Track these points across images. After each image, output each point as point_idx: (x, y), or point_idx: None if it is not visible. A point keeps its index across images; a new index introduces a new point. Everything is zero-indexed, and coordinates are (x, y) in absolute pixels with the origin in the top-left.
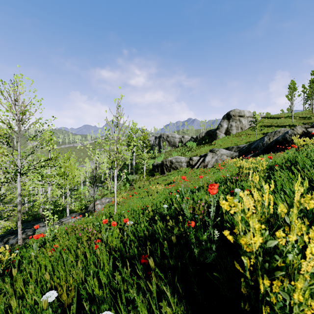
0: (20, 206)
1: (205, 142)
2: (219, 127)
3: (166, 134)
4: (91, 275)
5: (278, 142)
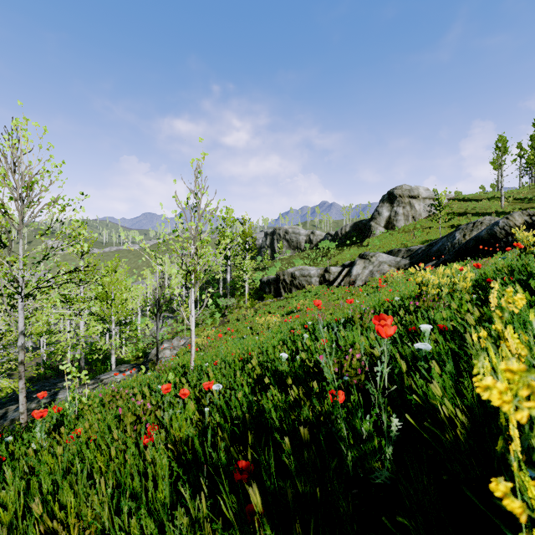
0: (23, 354)
1: (351, 242)
2: (375, 216)
3: (284, 228)
4: (125, 514)
5: (480, 240)
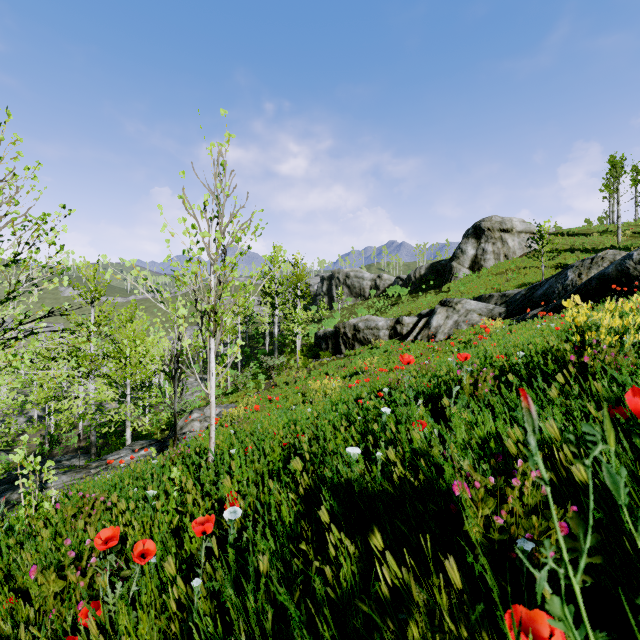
0: None
1: (428, 287)
2: (458, 255)
3: (344, 271)
4: None
5: (607, 278)
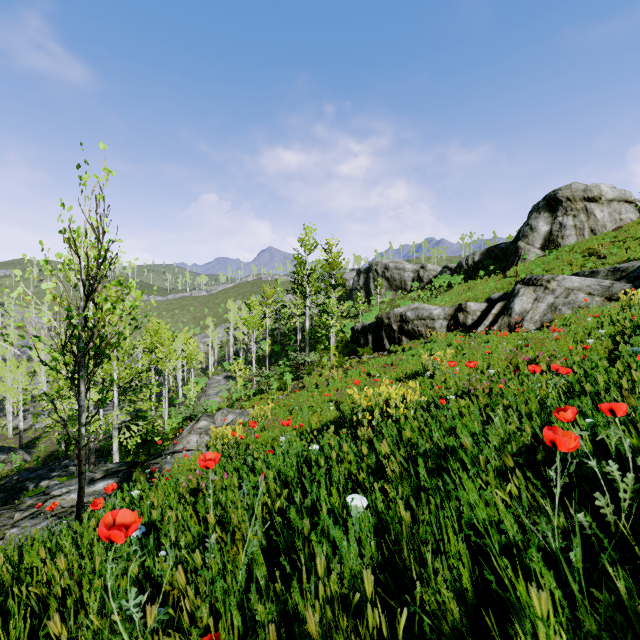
0: None
1: (485, 274)
2: (526, 233)
3: (383, 262)
4: None
5: None
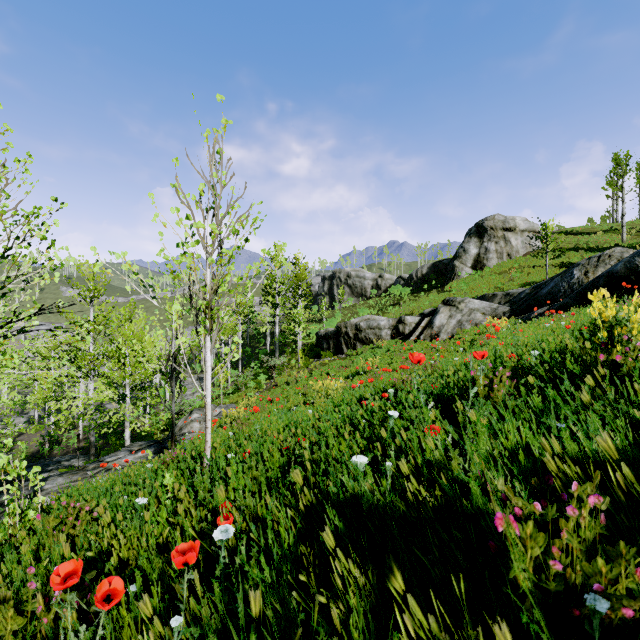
0: None
1: (430, 286)
2: (460, 254)
3: (345, 270)
4: None
5: (615, 276)
